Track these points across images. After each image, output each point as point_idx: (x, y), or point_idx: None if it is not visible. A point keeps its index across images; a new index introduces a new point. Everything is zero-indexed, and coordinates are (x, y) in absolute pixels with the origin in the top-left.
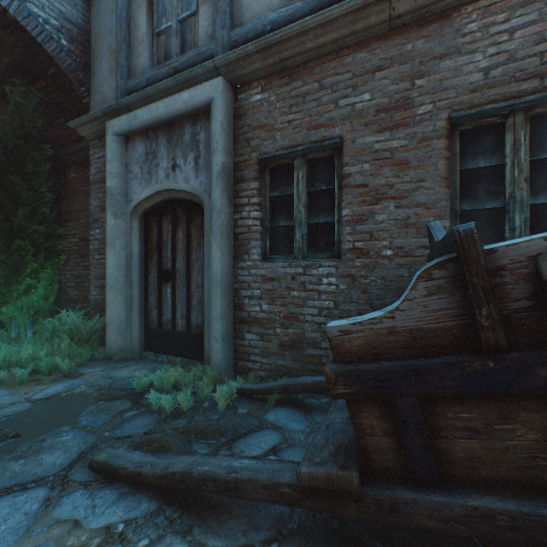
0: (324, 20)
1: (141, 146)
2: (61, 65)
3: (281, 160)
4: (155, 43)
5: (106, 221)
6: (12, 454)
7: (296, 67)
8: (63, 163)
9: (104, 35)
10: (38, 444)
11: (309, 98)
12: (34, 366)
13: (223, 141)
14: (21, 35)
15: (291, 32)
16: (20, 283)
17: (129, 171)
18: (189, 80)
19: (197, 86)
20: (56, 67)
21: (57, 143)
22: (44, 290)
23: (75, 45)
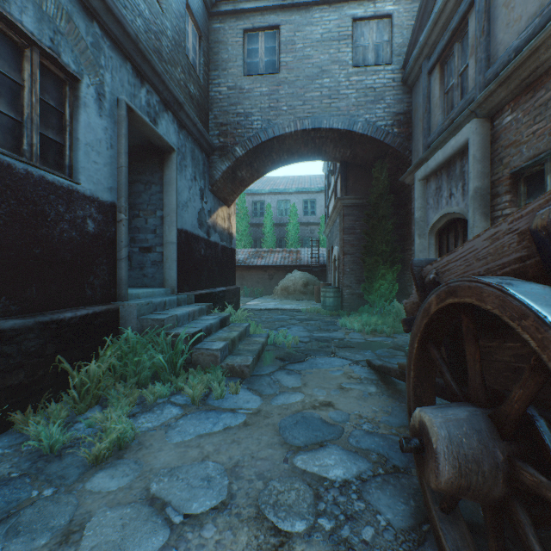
0: (548, 34)
1: (433, 184)
2: (393, 146)
3: (532, 168)
4: (445, 100)
5: (414, 241)
6: (348, 351)
7: (538, 78)
8: (404, 201)
9: (417, 110)
10: (357, 351)
11: (550, 104)
12: (375, 328)
13: (475, 170)
14: (374, 142)
15: (521, 59)
16: (376, 282)
17: (427, 203)
18: (456, 128)
19: (458, 133)
20: (391, 149)
21: (400, 189)
22: (388, 286)
23: (401, 127)
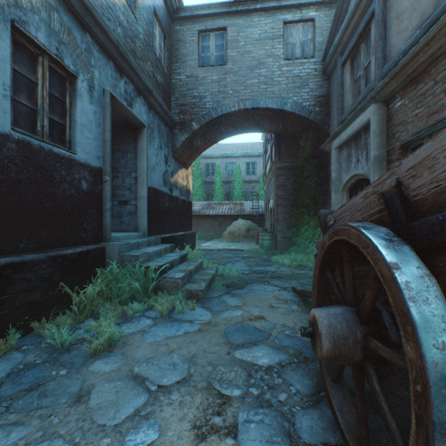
0: (424, 43)
1: (345, 152)
2: (315, 122)
3: (415, 141)
4: (354, 87)
5: (331, 196)
6: (279, 280)
7: (419, 74)
8: (325, 164)
9: (334, 93)
10: (285, 281)
11: (427, 94)
12: (301, 263)
13: (374, 142)
14: (300, 118)
15: (406, 60)
16: (302, 228)
17: (340, 167)
18: (361, 109)
19: (362, 113)
20: (313, 124)
21: (321, 154)
22: (312, 231)
23: (322, 107)
